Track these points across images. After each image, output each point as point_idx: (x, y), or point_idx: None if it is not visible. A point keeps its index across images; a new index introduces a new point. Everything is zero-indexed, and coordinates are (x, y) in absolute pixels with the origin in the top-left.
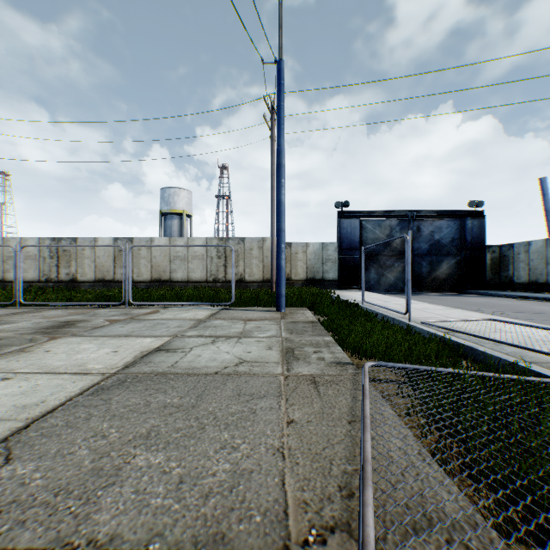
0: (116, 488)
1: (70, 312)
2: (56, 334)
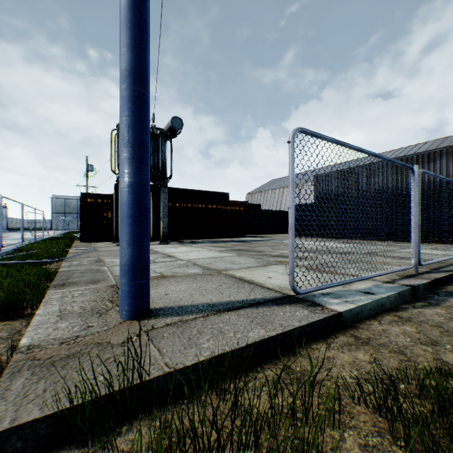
0: None
1: (385, 261)
2: (252, 255)
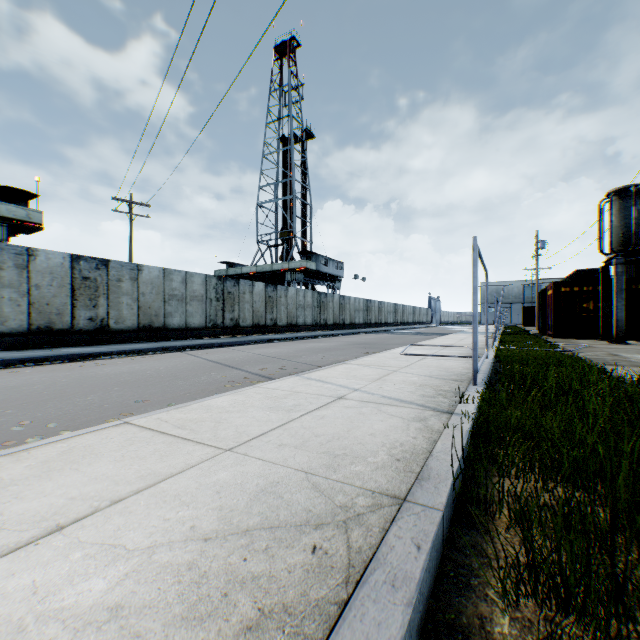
0: (632, 349)
1: None
2: None
